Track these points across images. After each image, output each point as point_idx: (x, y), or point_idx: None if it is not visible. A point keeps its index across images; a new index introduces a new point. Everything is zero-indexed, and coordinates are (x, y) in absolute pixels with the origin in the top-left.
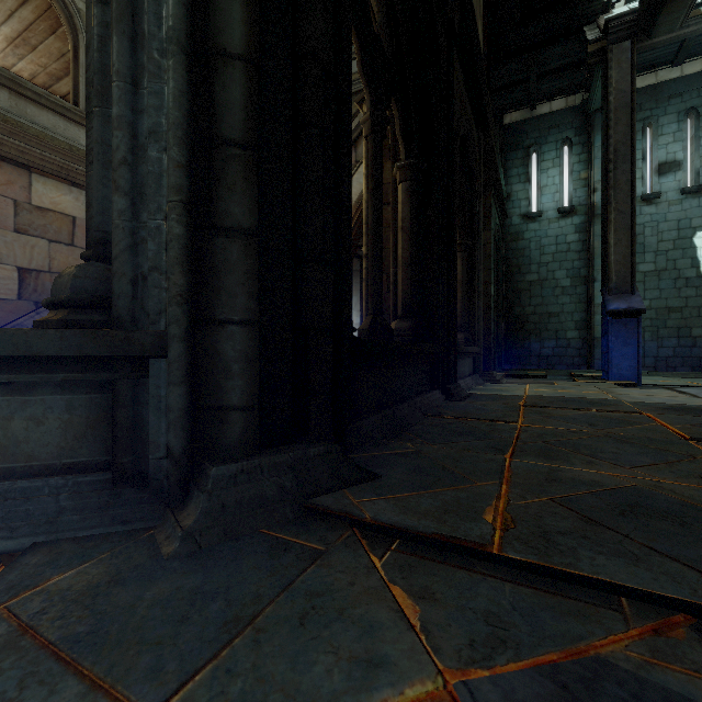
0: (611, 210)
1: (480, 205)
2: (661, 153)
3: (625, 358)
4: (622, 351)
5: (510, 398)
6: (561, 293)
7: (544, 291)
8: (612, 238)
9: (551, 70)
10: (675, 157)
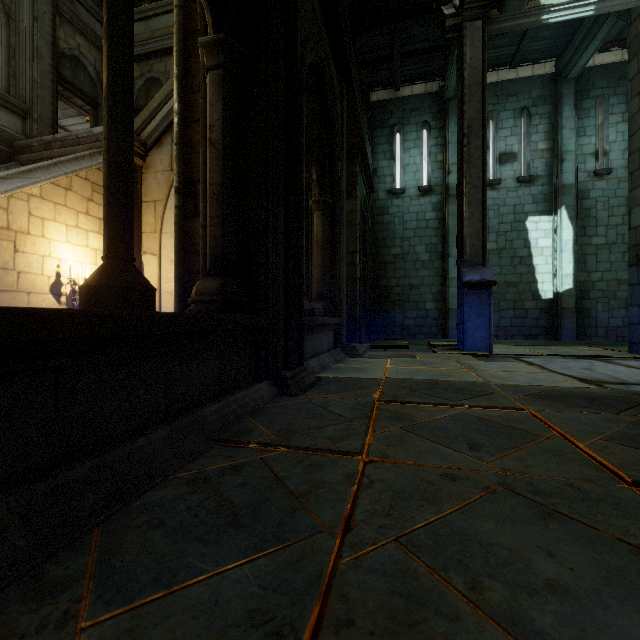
0: (466, 183)
1: (342, 161)
2: (502, 144)
3: (478, 328)
4: (476, 322)
5: (366, 385)
6: (421, 267)
7: (407, 264)
8: (467, 211)
9: (412, 52)
10: (512, 149)
